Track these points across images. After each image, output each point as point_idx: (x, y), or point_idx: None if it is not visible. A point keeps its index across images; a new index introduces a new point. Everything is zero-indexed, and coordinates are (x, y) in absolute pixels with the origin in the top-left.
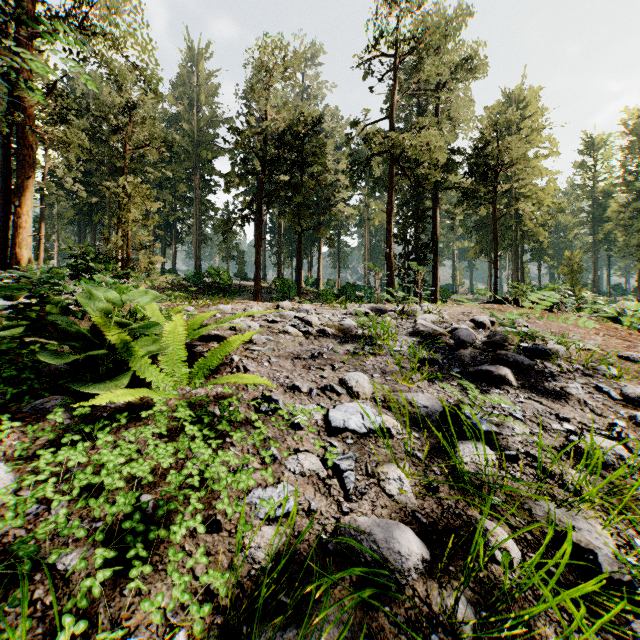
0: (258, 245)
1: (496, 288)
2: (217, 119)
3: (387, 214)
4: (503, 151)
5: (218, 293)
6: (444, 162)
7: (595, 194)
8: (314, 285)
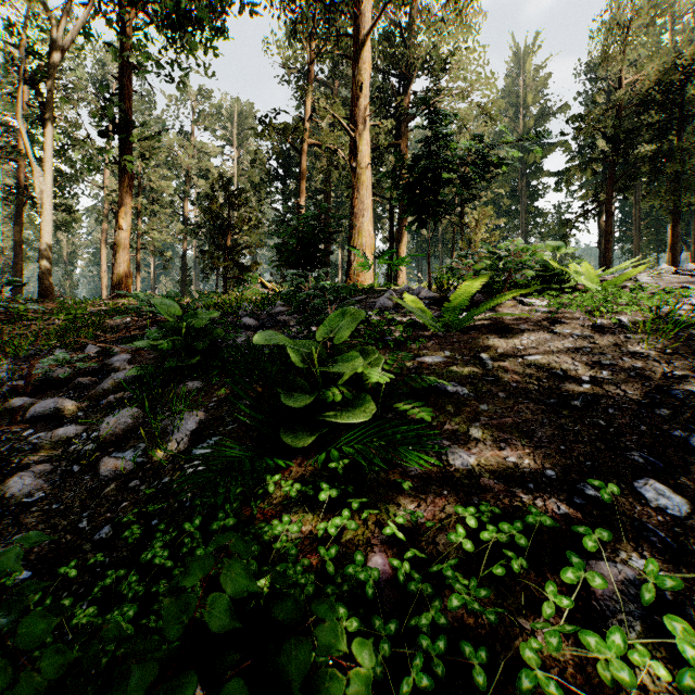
0: (606, 241)
1: None
2: (546, 114)
3: None
4: None
5: None
6: None
7: None
8: None
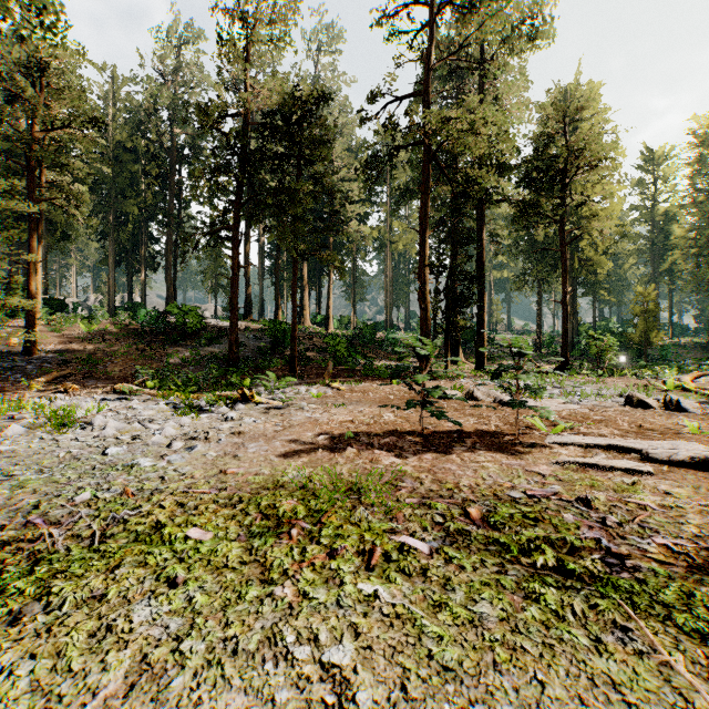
0: (234, 275)
1: (566, 338)
2: None
3: (420, 233)
4: (576, 150)
5: (185, 340)
6: (495, 164)
7: (655, 217)
8: (323, 323)
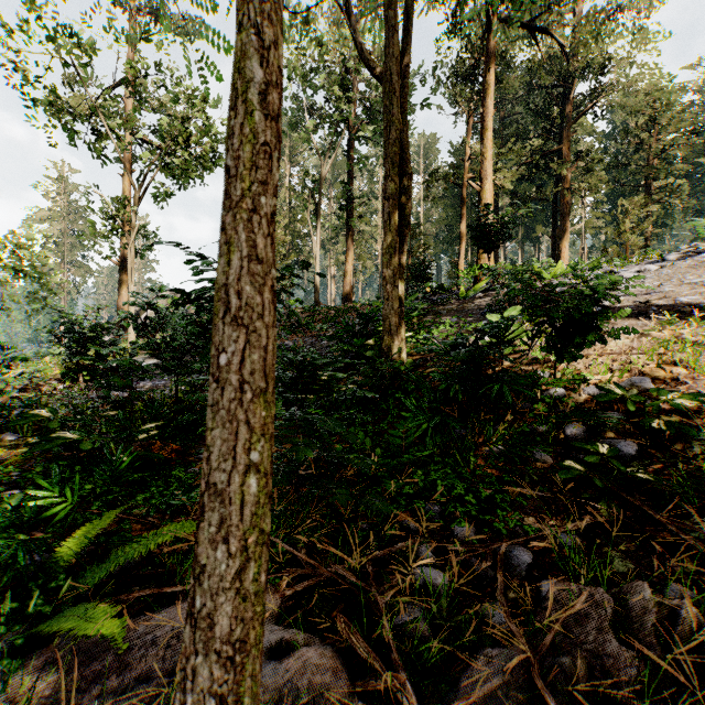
0: None
1: None
2: None
3: None
4: None
5: None
6: None
7: None
8: None
